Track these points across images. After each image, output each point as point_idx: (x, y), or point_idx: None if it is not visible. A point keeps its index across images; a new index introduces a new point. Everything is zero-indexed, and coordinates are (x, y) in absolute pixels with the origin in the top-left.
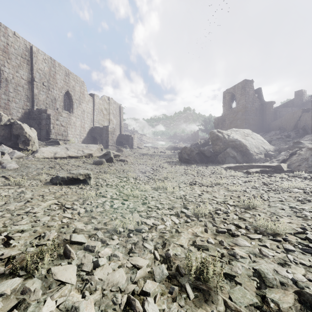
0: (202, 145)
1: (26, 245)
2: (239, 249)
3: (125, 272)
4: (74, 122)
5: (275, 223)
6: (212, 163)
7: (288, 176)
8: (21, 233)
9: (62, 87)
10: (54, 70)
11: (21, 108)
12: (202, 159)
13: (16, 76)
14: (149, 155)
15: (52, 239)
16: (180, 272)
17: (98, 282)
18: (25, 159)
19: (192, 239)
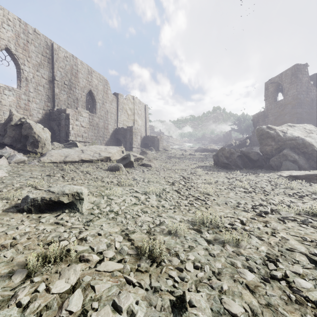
0: (237, 146)
1: None
2: None
3: None
4: (97, 123)
5: None
6: (260, 169)
7: None
8: None
9: (85, 87)
10: (76, 68)
11: (41, 109)
12: (246, 164)
13: (37, 75)
14: (177, 158)
15: None
16: None
17: None
18: (27, 163)
19: None
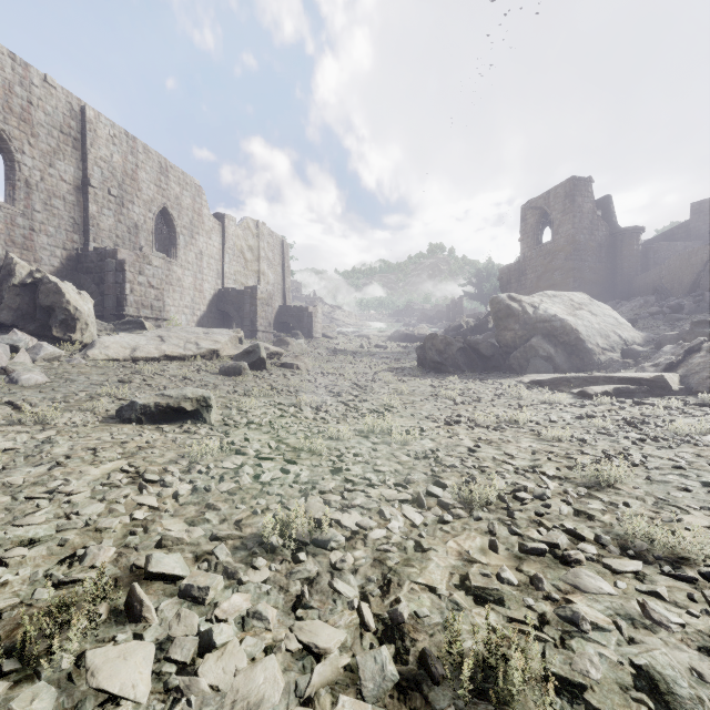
0: (471, 330)
1: (34, 581)
2: (585, 603)
3: (281, 666)
4: (180, 279)
5: (674, 528)
6: (496, 372)
7: (685, 404)
8: (28, 548)
9: (153, 200)
10: (134, 161)
11: (60, 247)
12: (473, 363)
13: (50, 176)
14: (350, 354)
15: (98, 569)
16: (430, 672)
17: (207, 696)
18: (65, 362)
19: (459, 570)
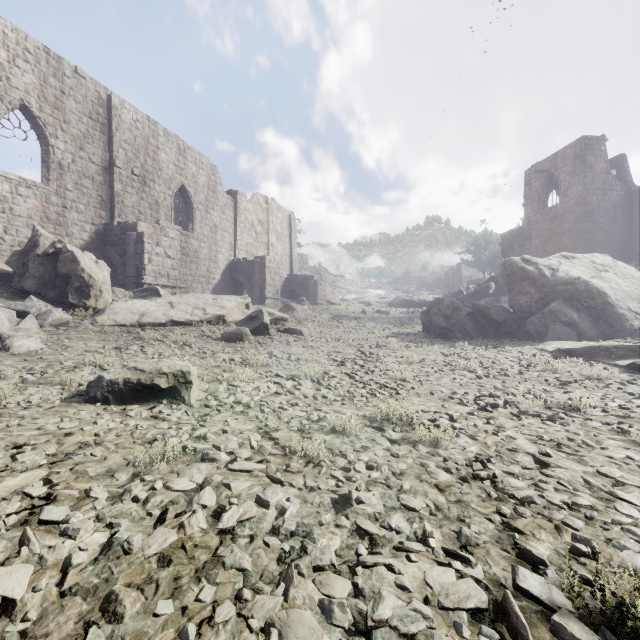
0: (471, 296)
1: None
2: None
3: None
4: (196, 250)
5: None
6: (509, 339)
7: None
8: None
9: (172, 179)
10: (155, 143)
11: (89, 222)
12: (482, 329)
13: (80, 158)
14: (353, 319)
15: None
16: None
17: None
18: (73, 327)
19: None
